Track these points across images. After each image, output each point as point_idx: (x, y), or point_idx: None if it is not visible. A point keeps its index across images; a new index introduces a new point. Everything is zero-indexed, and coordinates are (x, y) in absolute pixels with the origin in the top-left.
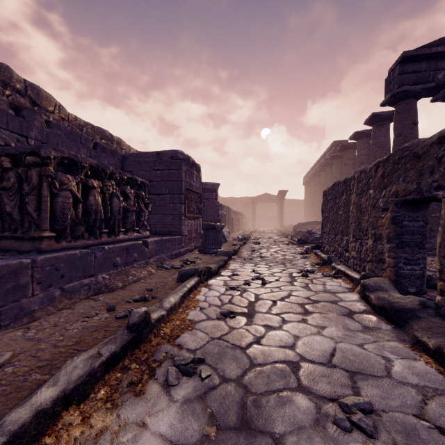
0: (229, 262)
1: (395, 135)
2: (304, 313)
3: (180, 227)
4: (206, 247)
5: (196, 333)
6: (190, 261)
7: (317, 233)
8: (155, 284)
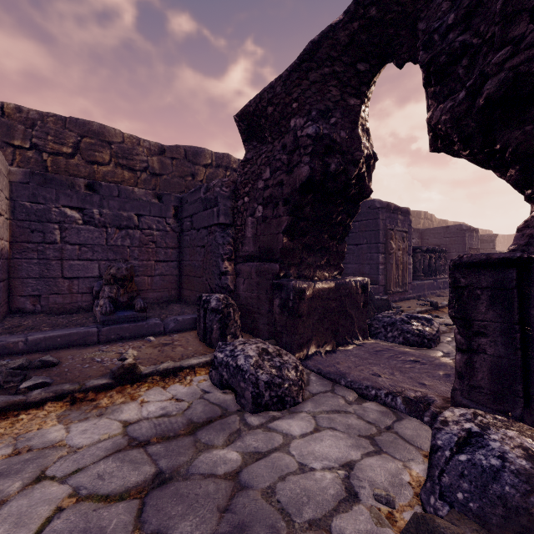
0: None
1: None
2: None
3: None
4: None
5: None
6: None
7: None
8: None
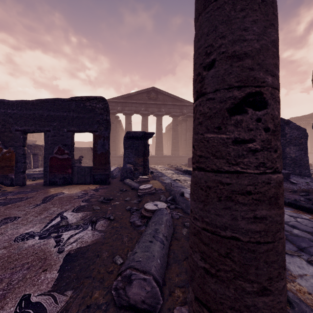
0: None
1: None
2: None
3: None
4: None
5: None
6: None
7: None
8: None
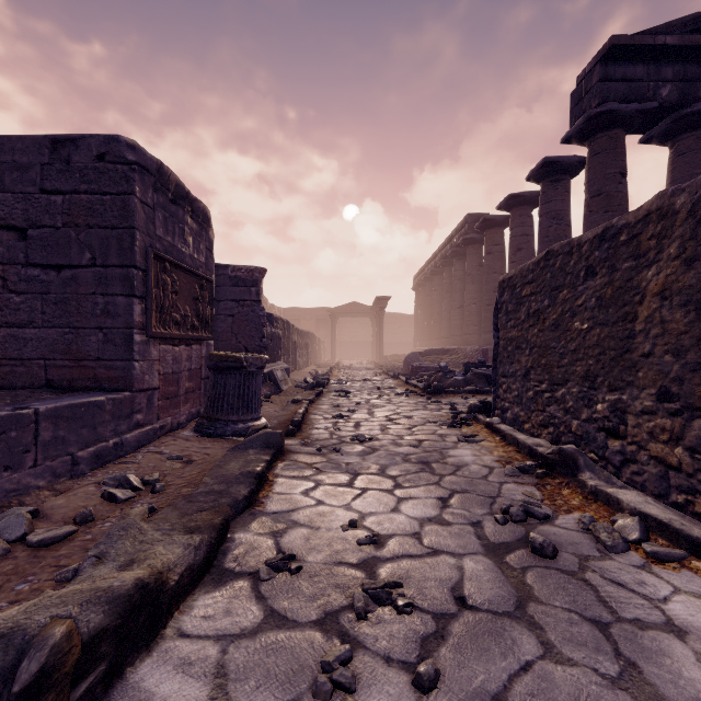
0: (272, 472)
1: (591, 194)
2: None
3: (128, 367)
4: (217, 419)
5: None
6: (134, 485)
7: (458, 372)
8: None
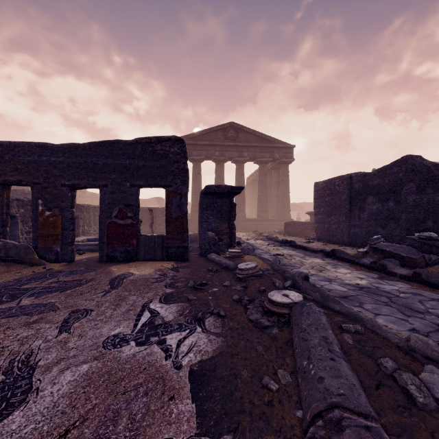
0: None
1: None
2: None
3: None
4: None
5: None
6: None
7: None
8: None
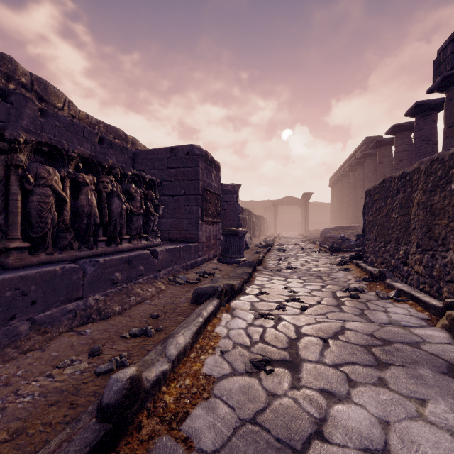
0: (253, 275)
1: (447, 126)
2: (376, 366)
3: (197, 233)
4: (227, 256)
5: (215, 406)
6: (208, 274)
7: (351, 240)
8: (163, 307)
